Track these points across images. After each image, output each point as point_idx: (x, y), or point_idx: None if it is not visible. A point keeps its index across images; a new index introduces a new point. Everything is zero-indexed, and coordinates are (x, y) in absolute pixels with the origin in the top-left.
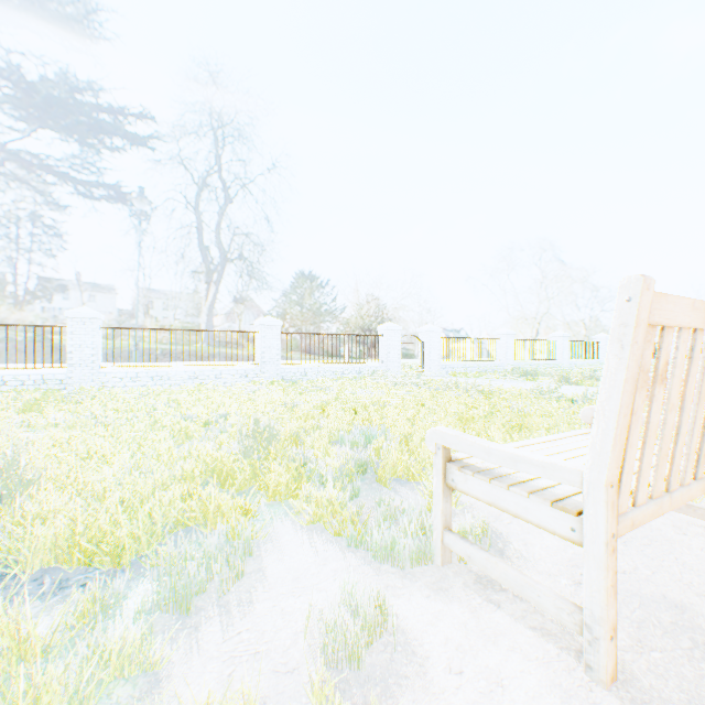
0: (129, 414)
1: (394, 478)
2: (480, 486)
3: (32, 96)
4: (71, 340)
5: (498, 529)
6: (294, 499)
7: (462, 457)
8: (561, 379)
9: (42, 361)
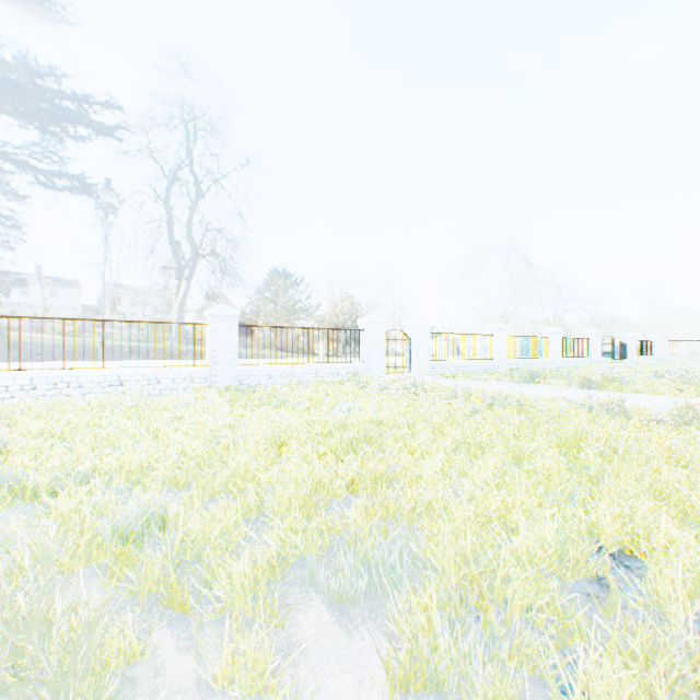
0: None
1: None
2: None
3: None
4: None
5: None
6: None
7: None
8: (582, 383)
9: None
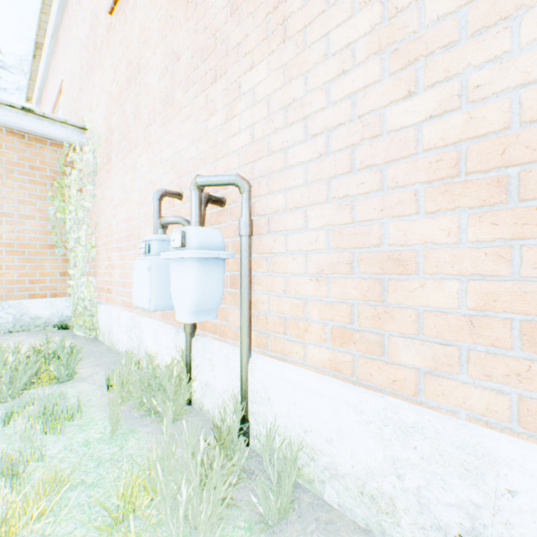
0: None
1: None
2: None
3: None
4: None
5: None
6: None
7: None
8: None
9: None
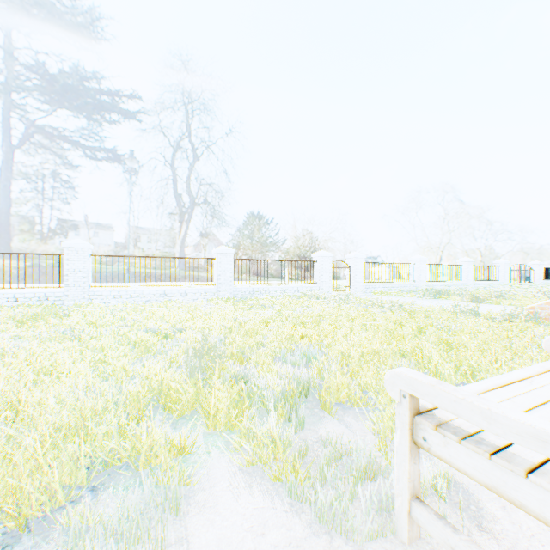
0: (102, 328)
1: (336, 402)
2: (471, 458)
3: (50, 82)
4: (67, 266)
5: (463, 480)
6: (234, 427)
7: (431, 406)
8: (471, 298)
9: (57, 282)
